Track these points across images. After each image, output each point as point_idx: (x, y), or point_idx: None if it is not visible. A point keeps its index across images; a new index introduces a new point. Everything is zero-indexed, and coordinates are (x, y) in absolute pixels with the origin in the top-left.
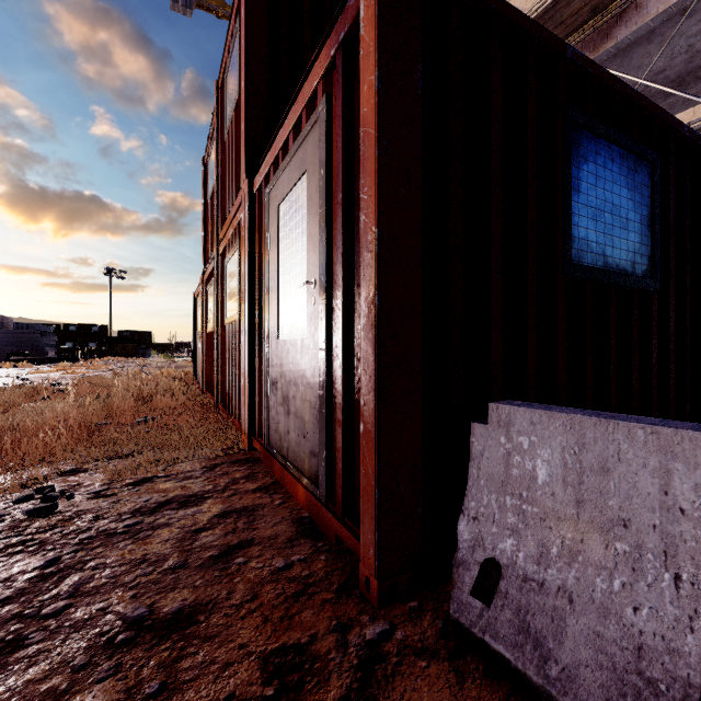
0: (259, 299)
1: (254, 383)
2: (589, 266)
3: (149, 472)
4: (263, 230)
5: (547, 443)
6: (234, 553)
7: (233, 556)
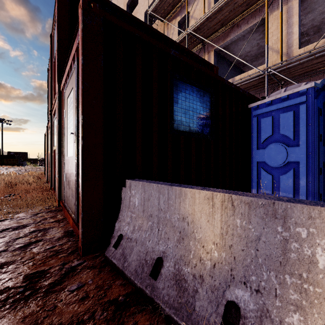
0: (62, 139)
1: (61, 176)
2: (182, 130)
3: (3, 217)
4: (63, 108)
5: (138, 192)
6: (31, 244)
7: (30, 246)
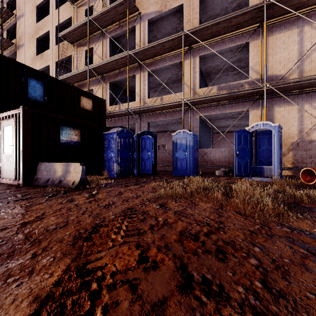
0: None
1: None
2: (64, 145)
3: None
4: None
5: (43, 165)
6: None
7: None
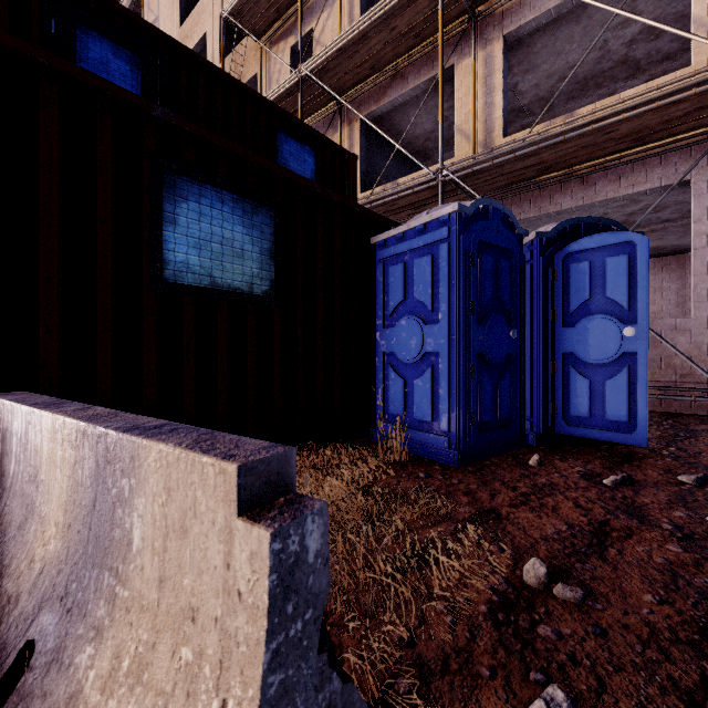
0: None
1: None
2: (188, 285)
3: None
4: None
5: None
6: None
7: None
